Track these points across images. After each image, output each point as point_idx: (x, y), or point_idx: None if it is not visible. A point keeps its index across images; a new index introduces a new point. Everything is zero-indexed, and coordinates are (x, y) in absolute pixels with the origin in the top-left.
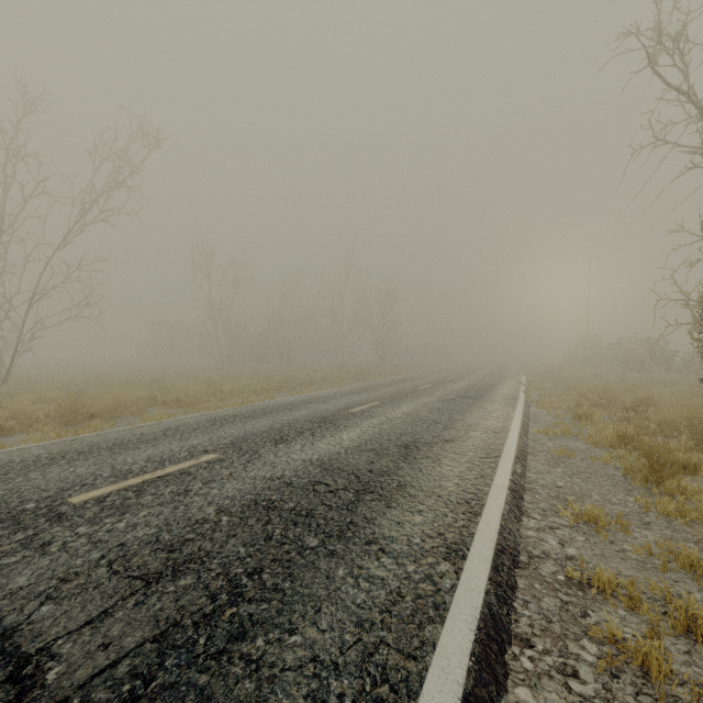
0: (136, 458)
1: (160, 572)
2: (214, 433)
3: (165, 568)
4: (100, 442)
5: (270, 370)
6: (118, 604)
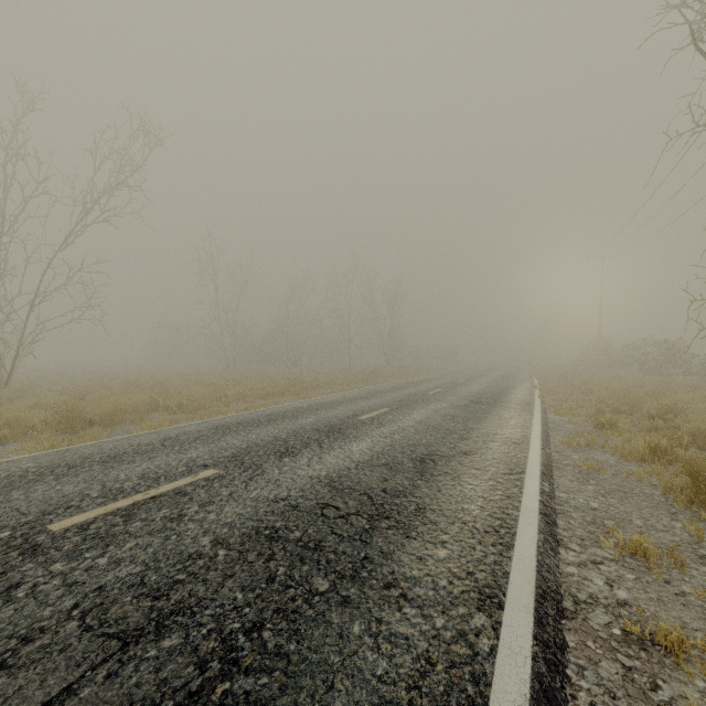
0: (130, 474)
1: (141, 628)
2: (215, 444)
3: (147, 622)
4: (94, 453)
5: (276, 373)
6: (85, 676)
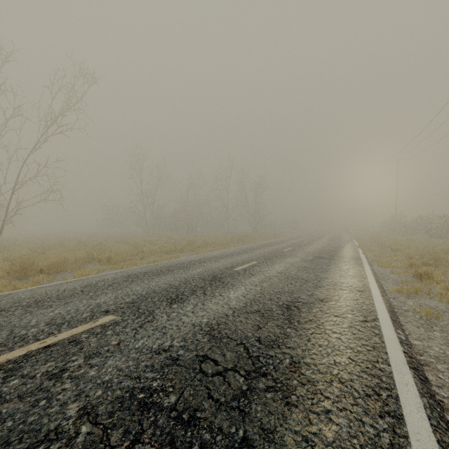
0: (40, 319)
1: None
2: (122, 290)
3: None
4: (26, 298)
5: (179, 236)
6: None
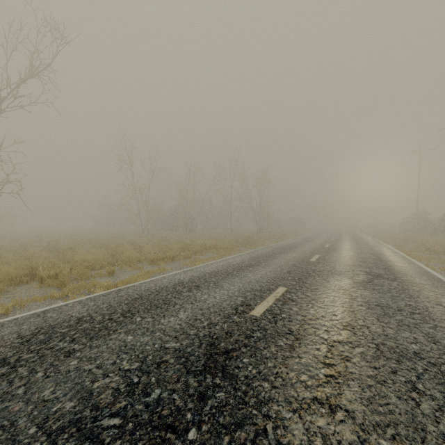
0: None
1: None
2: None
3: None
4: None
5: (175, 237)
6: None
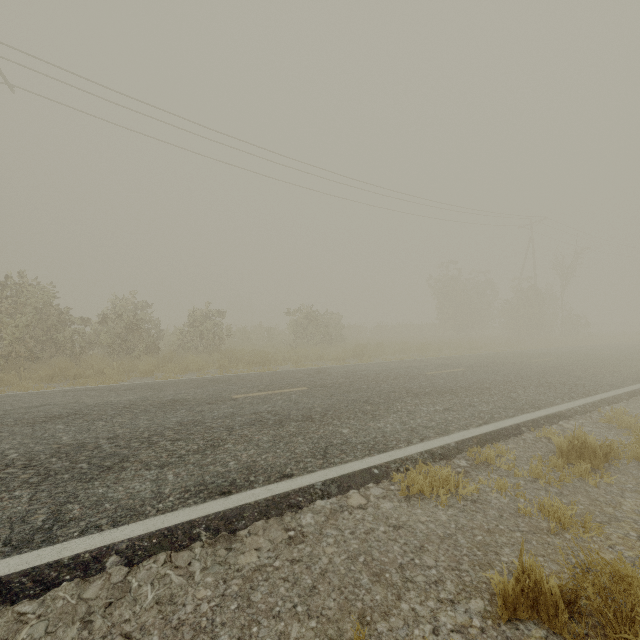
0: None
1: None
2: None
3: None
4: None
5: None
6: None
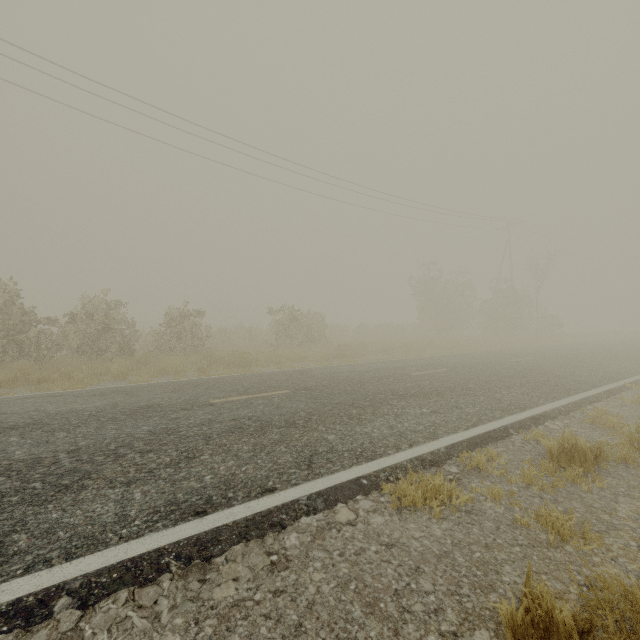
0: None
1: None
2: None
3: None
4: None
5: None
6: None
